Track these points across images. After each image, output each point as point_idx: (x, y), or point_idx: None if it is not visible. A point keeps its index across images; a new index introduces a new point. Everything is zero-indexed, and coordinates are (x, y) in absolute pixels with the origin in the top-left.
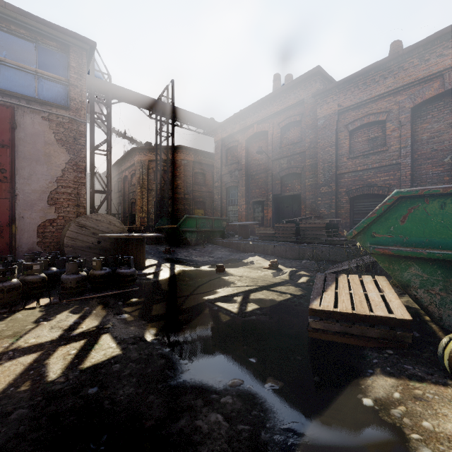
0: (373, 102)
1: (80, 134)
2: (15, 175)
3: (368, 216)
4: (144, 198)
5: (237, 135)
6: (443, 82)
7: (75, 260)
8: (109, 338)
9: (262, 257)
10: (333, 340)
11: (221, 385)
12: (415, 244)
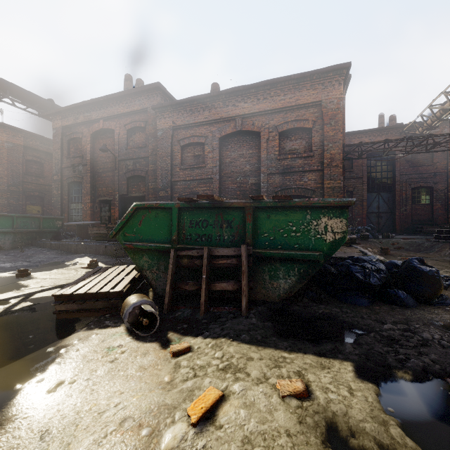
0: (197, 127)
1: None
2: None
3: (121, 220)
4: None
5: (81, 127)
6: (236, 124)
7: None
8: None
9: (91, 257)
10: (76, 316)
11: None
12: (145, 240)
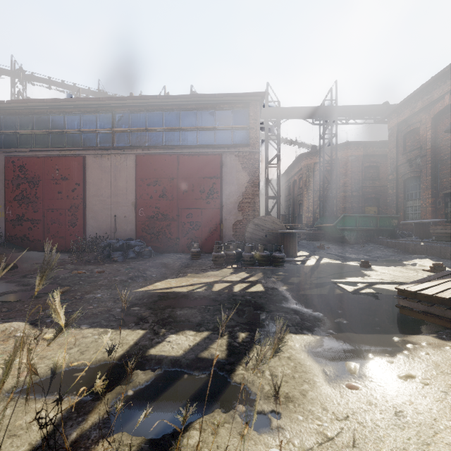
0: None
1: (255, 161)
2: (222, 194)
3: None
4: (310, 199)
5: (419, 115)
6: None
7: (249, 245)
8: (261, 285)
9: (433, 260)
10: (420, 318)
11: (309, 313)
12: None
